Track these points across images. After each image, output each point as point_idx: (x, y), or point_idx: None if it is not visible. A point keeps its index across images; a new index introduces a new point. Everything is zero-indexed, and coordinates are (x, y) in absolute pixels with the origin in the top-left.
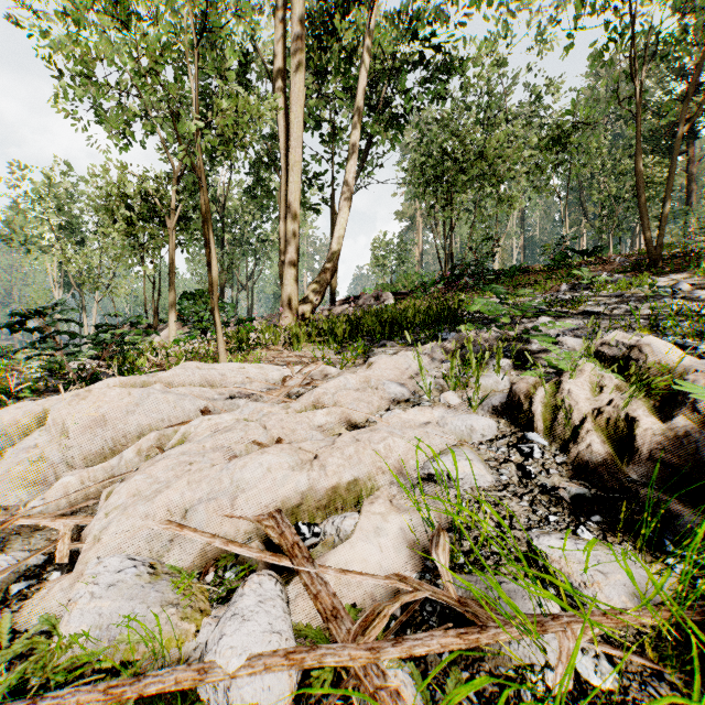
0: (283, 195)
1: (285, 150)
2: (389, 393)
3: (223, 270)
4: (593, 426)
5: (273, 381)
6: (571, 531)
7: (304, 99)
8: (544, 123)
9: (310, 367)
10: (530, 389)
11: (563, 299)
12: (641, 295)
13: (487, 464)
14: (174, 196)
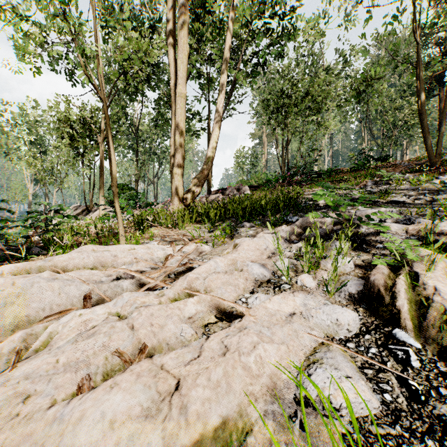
0: (173, 118)
1: (175, 87)
2: (252, 274)
3: (137, 171)
4: None
5: (158, 259)
6: None
7: (188, 49)
8: (347, 75)
9: (188, 245)
10: (386, 280)
11: (372, 191)
12: (432, 189)
13: (363, 373)
14: (103, 121)
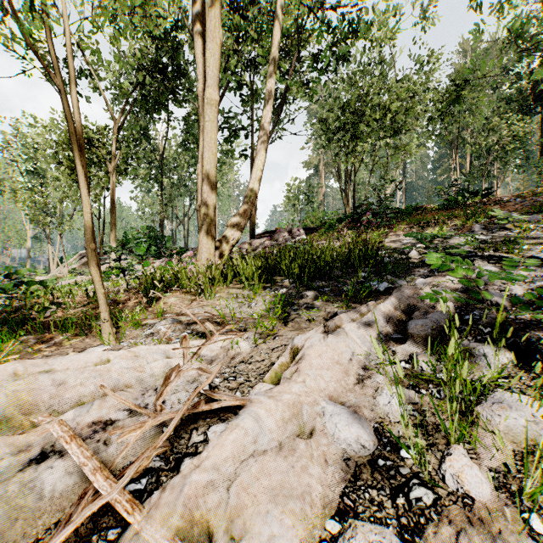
0: (201, 136)
1: (204, 92)
2: (336, 441)
3: (162, 208)
4: None
5: (151, 379)
6: None
7: (220, 37)
8: (427, 88)
9: (213, 340)
10: None
11: (486, 240)
12: None
13: None
14: (115, 144)
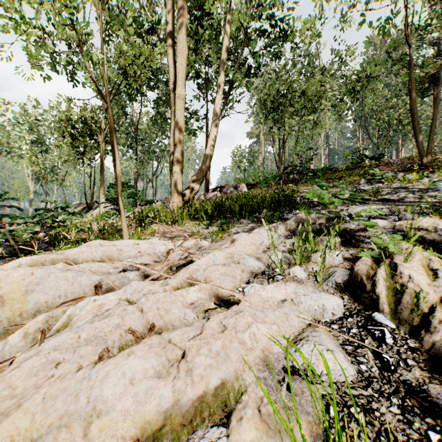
0: (173, 118)
1: (174, 88)
2: (248, 267)
3: (136, 169)
4: None
5: (160, 253)
6: None
7: (187, 52)
8: (343, 75)
9: (188, 241)
10: (369, 270)
11: (364, 189)
12: (421, 187)
13: (344, 349)
14: (103, 121)
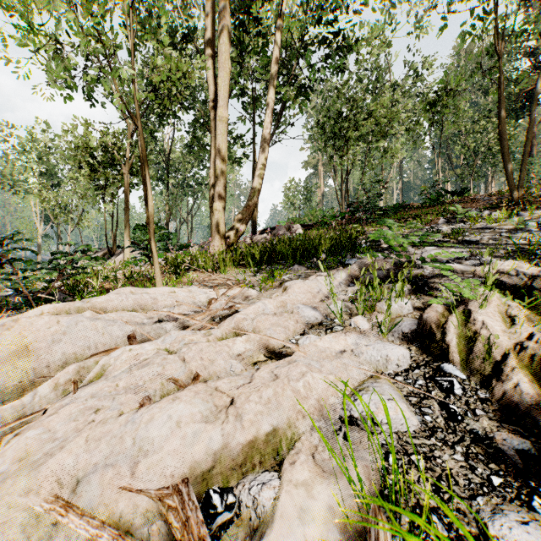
0: (213, 145)
1: (215, 109)
2: (303, 317)
3: (168, 207)
4: (517, 363)
5: (200, 303)
6: (524, 503)
7: (230, 66)
8: (419, 93)
9: (233, 289)
10: (440, 318)
11: (443, 230)
12: (510, 227)
13: (408, 400)
14: (128, 148)
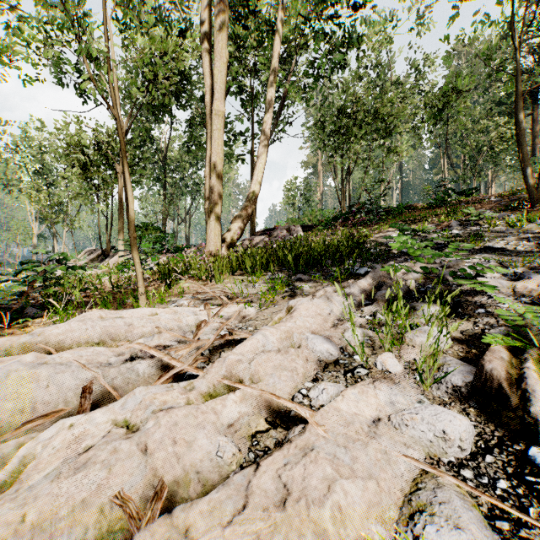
0: (209, 142)
1: (211, 103)
2: (314, 352)
3: (165, 207)
4: None
5: (187, 328)
6: None
7: (226, 56)
8: (421, 91)
9: (227, 307)
10: (508, 369)
11: (458, 234)
12: (536, 232)
13: (495, 529)
14: None
